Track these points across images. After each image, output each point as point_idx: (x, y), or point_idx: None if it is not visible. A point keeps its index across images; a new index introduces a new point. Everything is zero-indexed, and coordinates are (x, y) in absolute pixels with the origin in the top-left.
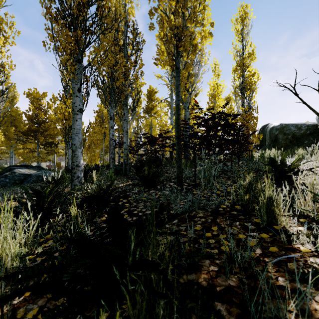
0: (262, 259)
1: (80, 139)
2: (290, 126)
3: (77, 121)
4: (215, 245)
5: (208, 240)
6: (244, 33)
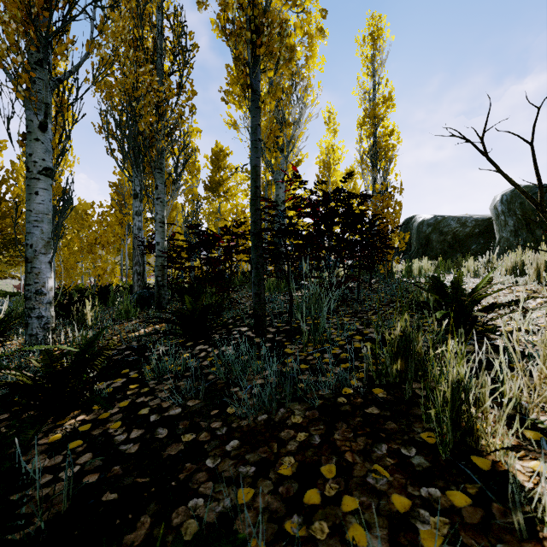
0: None
1: (46, 235)
2: (449, 220)
3: (36, 194)
4: None
5: (310, 529)
6: (376, 62)
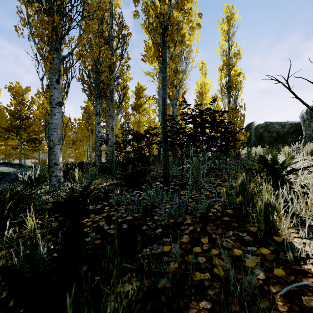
0: (268, 289)
1: (59, 135)
2: (274, 124)
3: (55, 115)
4: (206, 266)
5: (197, 259)
6: (230, 33)
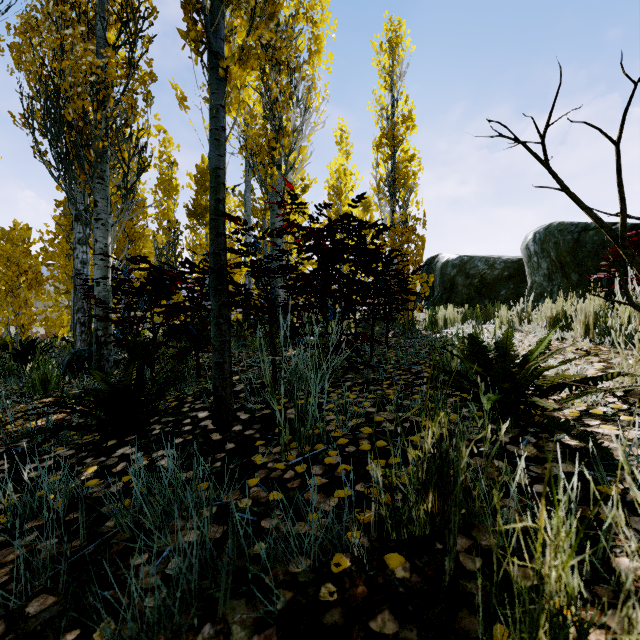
0: None
1: None
2: (476, 261)
3: None
4: None
5: None
6: (395, 74)
